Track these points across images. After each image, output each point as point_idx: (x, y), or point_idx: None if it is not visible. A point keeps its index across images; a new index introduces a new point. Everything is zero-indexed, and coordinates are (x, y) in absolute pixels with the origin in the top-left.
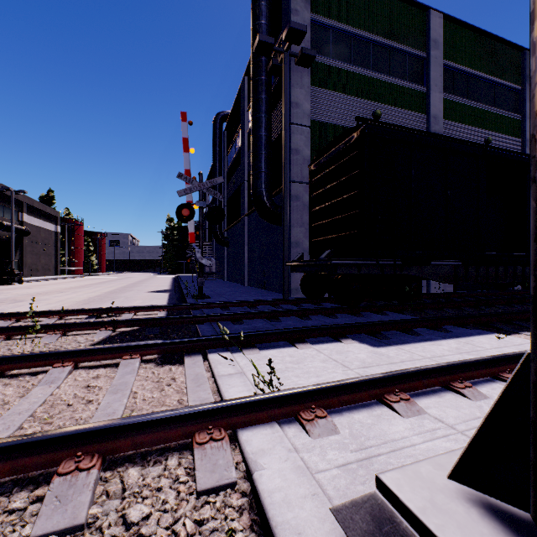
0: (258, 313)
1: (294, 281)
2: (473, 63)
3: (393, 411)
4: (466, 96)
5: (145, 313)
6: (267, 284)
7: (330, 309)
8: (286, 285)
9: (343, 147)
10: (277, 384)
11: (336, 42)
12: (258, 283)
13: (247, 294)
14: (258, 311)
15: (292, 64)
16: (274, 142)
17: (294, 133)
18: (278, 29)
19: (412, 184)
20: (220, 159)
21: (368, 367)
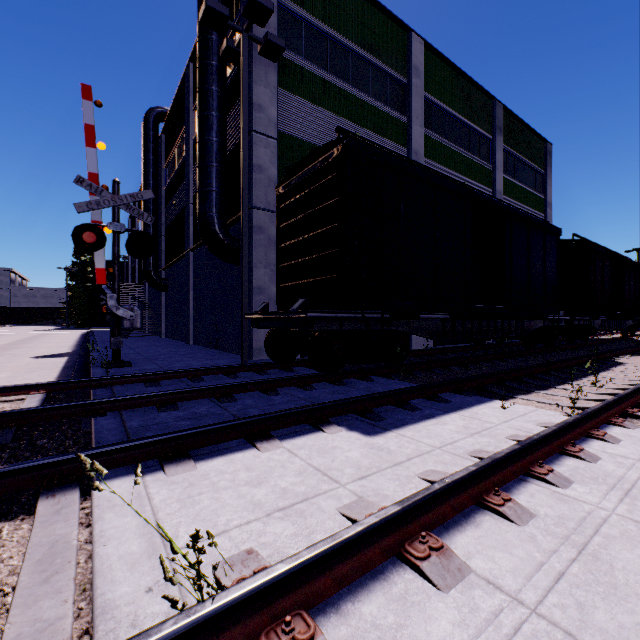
0: (201, 390)
1: (257, 339)
2: (451, 102)
3: (424, 578)
4: (444, 135)
5: (3, 398)
6: (220, 342)
7: (304, 377)
8: (246, 345)
9: (321, 165)
10: (219, 545)
11: (310, 40)
12: (208, 340)
13: (191, 357)
14: (202, 387)
15: (254, 52)
16: (230, 154)
17: (257, 145)
18: (236, 5)
19: (401, 220)
20: (154, 172)
21: (367, 478)
